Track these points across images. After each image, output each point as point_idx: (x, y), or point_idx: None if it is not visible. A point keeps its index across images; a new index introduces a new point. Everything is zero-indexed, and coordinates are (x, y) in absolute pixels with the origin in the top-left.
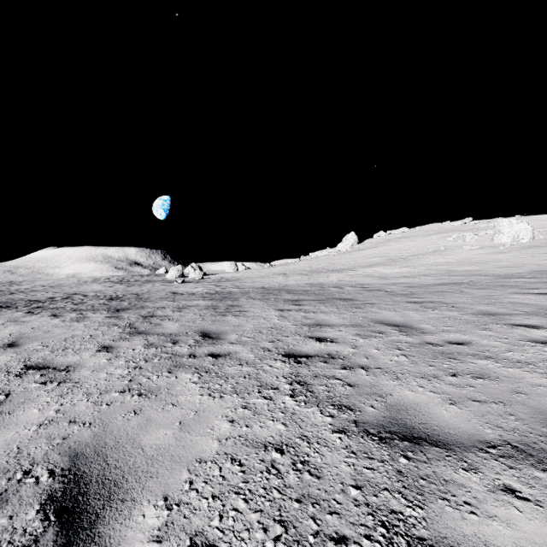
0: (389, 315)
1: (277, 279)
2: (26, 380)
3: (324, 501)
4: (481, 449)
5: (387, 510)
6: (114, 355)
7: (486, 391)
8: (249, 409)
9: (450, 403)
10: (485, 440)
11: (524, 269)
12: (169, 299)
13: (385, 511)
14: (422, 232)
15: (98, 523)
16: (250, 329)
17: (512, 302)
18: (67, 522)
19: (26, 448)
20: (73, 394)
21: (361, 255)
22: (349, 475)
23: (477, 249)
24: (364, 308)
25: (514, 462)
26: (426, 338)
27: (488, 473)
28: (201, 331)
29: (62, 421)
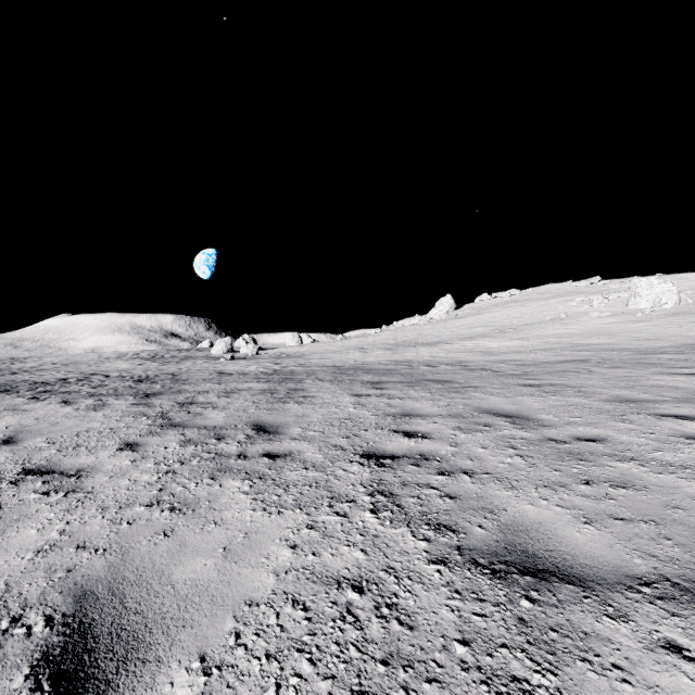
0: (497, 402)
1: (352, 354)
2: (24, 489)
3: (419, 663)
4: (631, 588)
5: (507, 677)
6: (141, 455)
7: (631, 506)
8: (317, 530)
9: (585, 522)
10: (635, 574)
11: (669, 342)
12: (214, 381)
13: (505, 678)
14: (537, 295)
15: (109, 694)
16: (318, 420)
17: (656, 386)
18: (65, 693)
19: (16, 584)
20: (84, 508)
21: (459, 325)
22: (453, 625)
23: (607, 316)
24: (465, 393)
25: (676, 607)
26: (548, 432)
27: (642, 623)
28: (254, 423)
29: (68, 546)
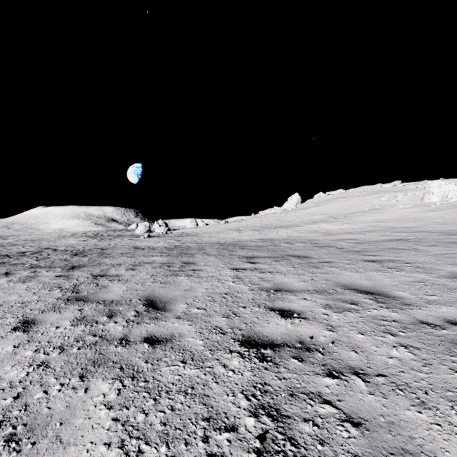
0: (353, 278)
1: (231, 234)
2: None
3: None
4: None
5: None
6: (29, 337)
7: None
8: None
9: None
10: None
11: None
12: (129, 255)
13: None
14: (357, 193)
15: None
16: (202, 295)
17: None
18: None
19: None
20: None
21: (304, 213)
22: None
23: (410, 207)
24: (323, 268)
25: None
26: (415, 313)
27: None
28: (147, 297)
29: None
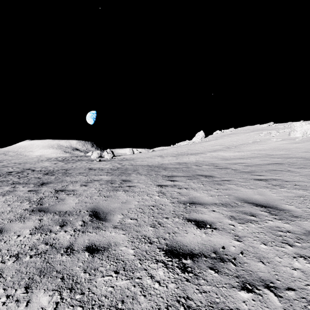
0: (248, 193)
1: (157, 159)
2: None
3: None
4: None
5: None
6: None
7: None
8: None
9: None
10: None
11: None
12: (84, 174)
13: None
14: (243, 131)
15: None
16: (135, 207)
17: None
18: None
19: None
20: None
21: (207, 145)
22: None
23: (281, 140)
24: (224, 185)
25: None
26: (304, 224)
27: None
28: (93, 208)
29: None
